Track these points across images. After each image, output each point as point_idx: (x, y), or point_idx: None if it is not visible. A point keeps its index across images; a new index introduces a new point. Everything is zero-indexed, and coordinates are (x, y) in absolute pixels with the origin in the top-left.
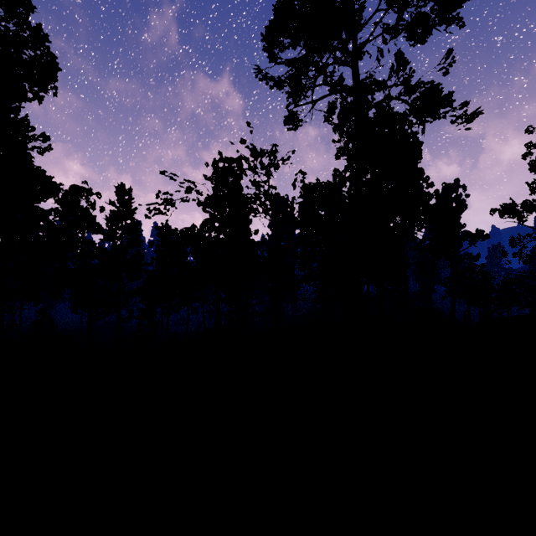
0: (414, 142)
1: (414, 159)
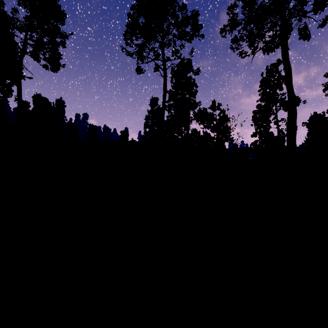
0: None
1: None
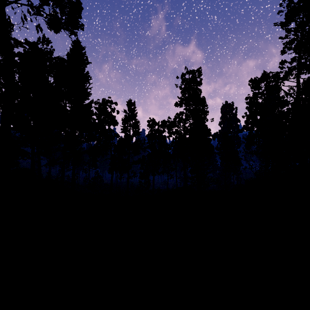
0: None
1: None
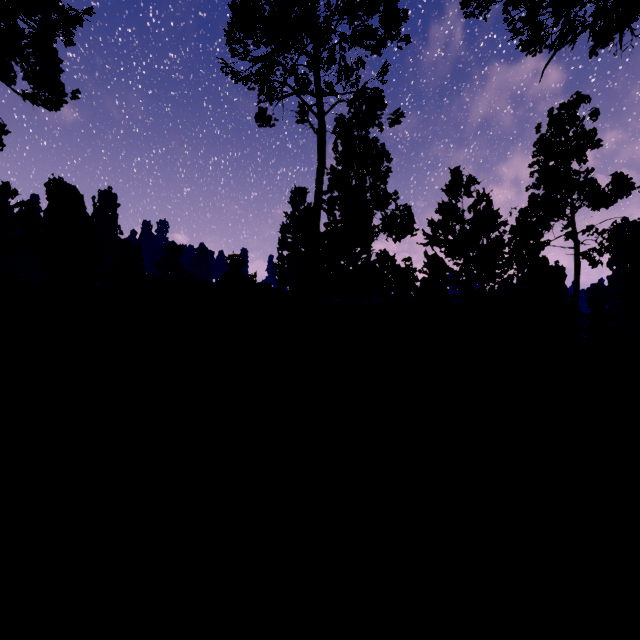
0: None
1: None
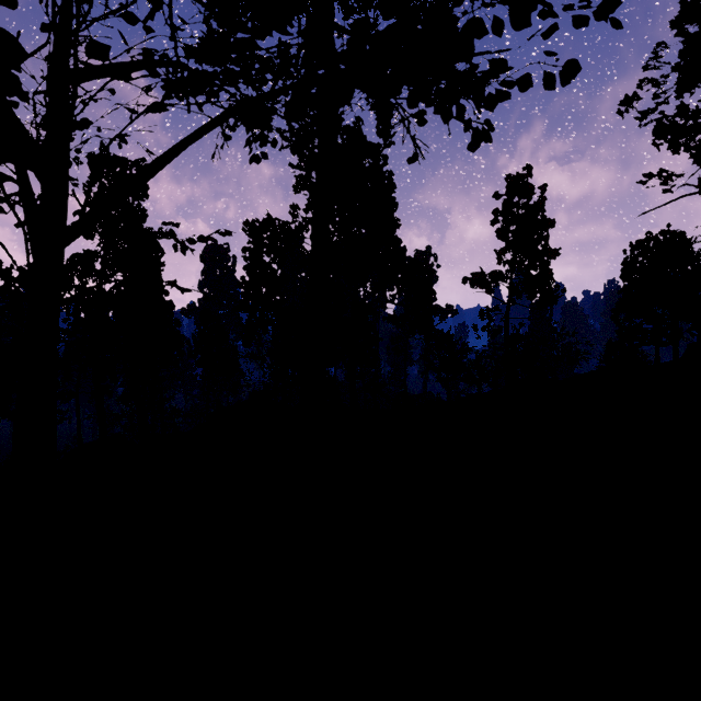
0: (390, 183)
1: (390, 206)
